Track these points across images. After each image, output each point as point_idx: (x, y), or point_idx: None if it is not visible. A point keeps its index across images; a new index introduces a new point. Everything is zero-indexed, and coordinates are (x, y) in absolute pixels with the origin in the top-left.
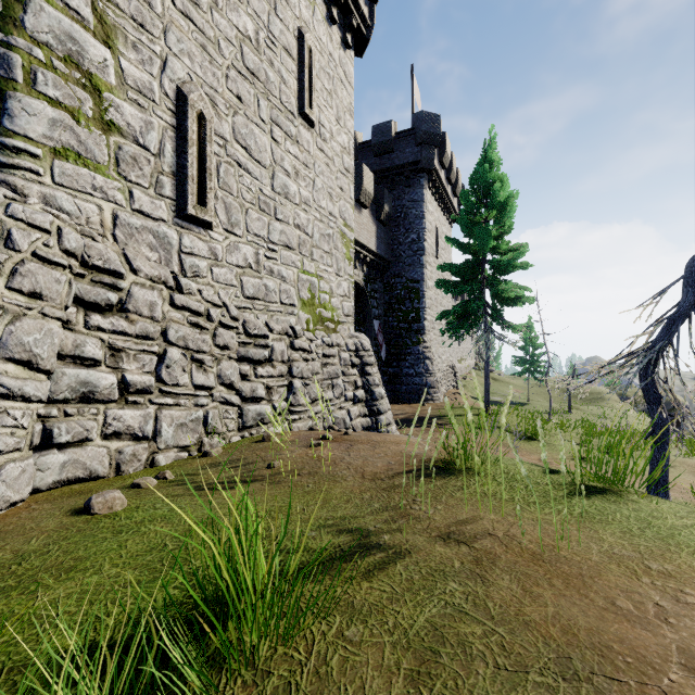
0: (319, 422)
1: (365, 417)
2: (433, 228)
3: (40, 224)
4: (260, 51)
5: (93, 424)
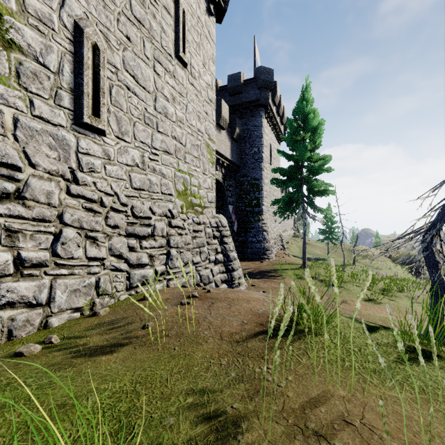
0: (190, 279)
1: (223, 273)
2: (268, 144)
3: None
4: (145, 5)
5: None
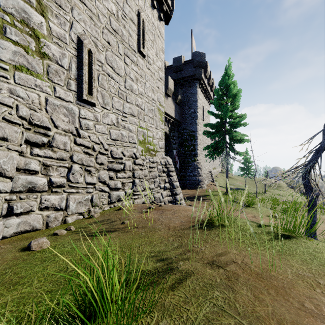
0: (147, 199)
1: (169, 196)
2: (201, 106)
3: (7, 103)
4: (119, 20)
5: (34, 203)
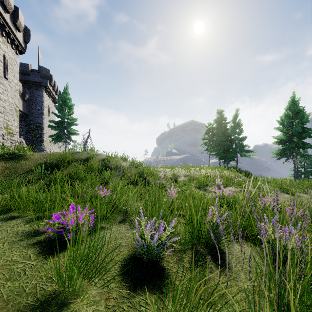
0: None
1: None
2: (47, 106)
3: None
4: None
5: None
